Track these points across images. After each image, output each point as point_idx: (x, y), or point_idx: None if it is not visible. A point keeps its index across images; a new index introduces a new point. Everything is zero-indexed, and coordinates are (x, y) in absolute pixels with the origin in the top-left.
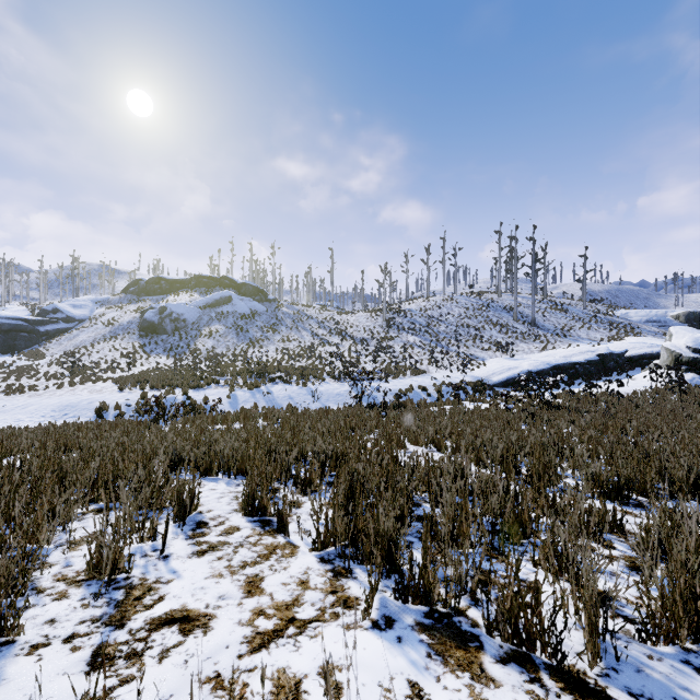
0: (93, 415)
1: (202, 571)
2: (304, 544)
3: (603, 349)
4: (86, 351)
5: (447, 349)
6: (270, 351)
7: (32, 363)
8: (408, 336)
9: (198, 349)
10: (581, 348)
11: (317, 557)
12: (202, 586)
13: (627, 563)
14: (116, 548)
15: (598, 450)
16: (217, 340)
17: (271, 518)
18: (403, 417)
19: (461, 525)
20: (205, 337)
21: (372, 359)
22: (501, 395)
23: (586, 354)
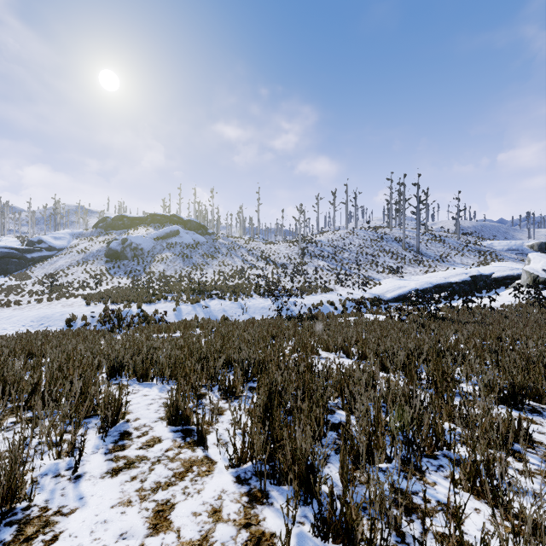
0: (64, 324)
1: (111, 496)
2: (222, 458)
3: (474, 271)
4: (63, 273)
5: (350, 272)
6: (209, 273)
7: (20, 283)
8: (319, 261)
9: (152, 272)
10: (457, 271)
11: (233, 475)
12: (105, 519)
13: (545, 480)
14: (17, 474)
15: (485, 356)
16: (167, 265)
17: (194, 428)
18: (315, 327)
19: (377, 440)
20: (157, 262)
21: (290, 279)
22: (396, 308)
23: (461, 276)
